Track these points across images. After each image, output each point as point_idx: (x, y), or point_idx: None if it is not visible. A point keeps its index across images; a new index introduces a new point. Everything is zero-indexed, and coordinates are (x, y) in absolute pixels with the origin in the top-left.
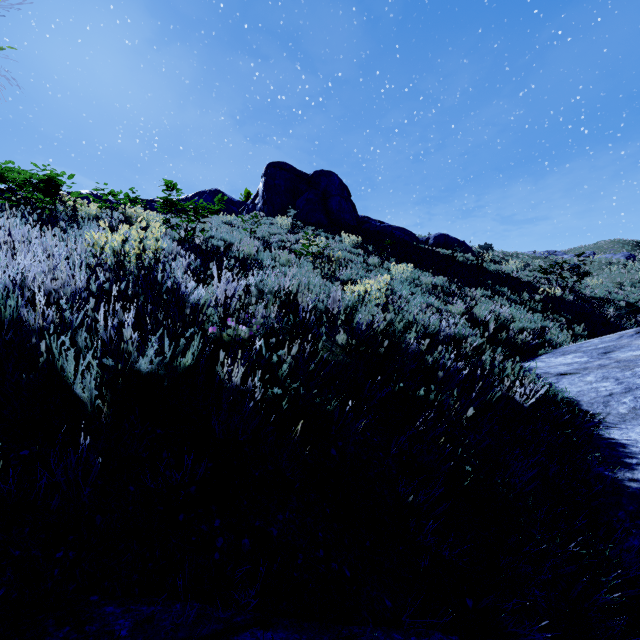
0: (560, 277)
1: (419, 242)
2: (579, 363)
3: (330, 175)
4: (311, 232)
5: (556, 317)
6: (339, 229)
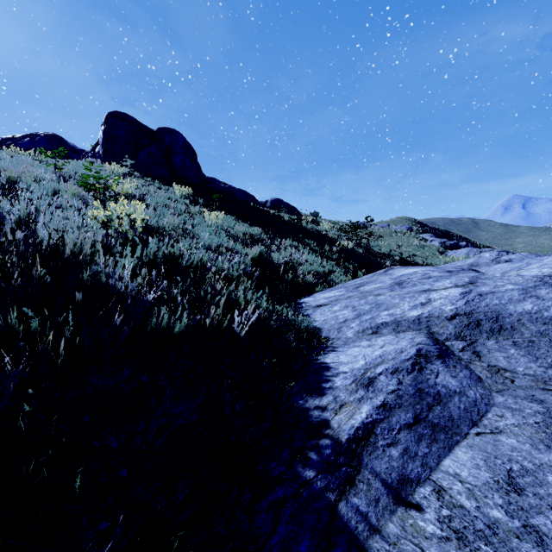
0: (355, 235)
1: (258, 204)
2: (336, 296)
3: (174, 133)
4: (142, 181)
5: (347, 265)
6: (177, 183)
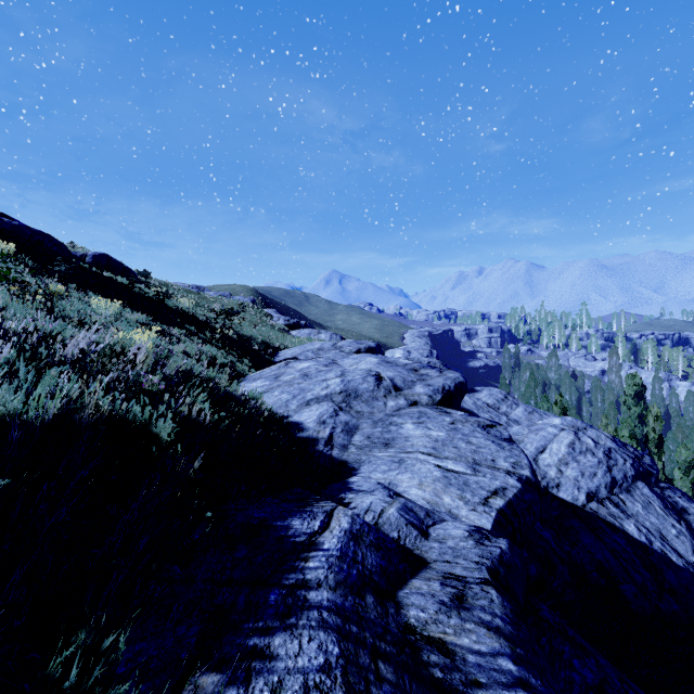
0: (228, 319)
1: (74, 258)
2: (267, 385)
3: None
4: None
5: (232, 352)
6: None
